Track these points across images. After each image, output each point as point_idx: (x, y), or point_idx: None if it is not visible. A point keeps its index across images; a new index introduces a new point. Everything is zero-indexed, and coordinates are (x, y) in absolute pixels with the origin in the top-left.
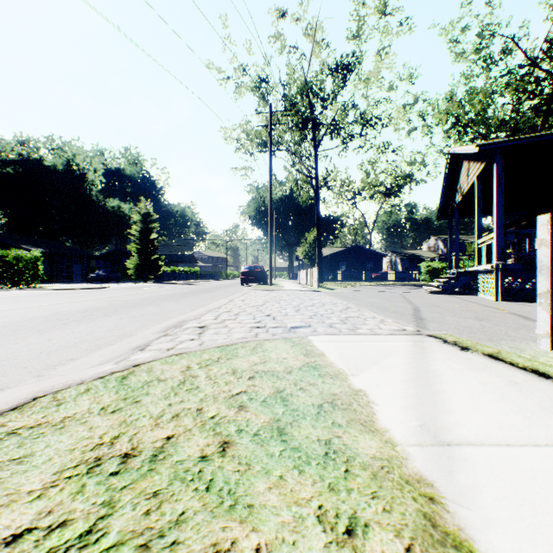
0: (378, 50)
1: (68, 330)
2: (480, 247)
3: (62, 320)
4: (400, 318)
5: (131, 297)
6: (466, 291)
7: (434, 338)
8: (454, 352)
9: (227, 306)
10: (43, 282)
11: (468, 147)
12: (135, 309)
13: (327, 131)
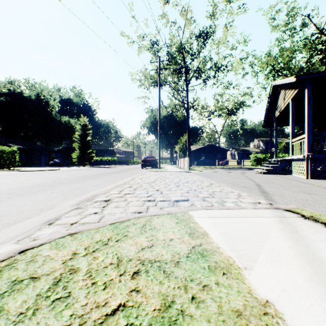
0: (226, 24)
1: (6, 203)
2: (294, 144)
3: (9, 193)
4: (250, 192)
5: (70, 176)
6: (282, 172)
7: (292, 212)
8: (323, 230)
9: (130, 182)
10: (22, 166)
11: (288, 78)
12: (66, 185)
13: (194, 75)
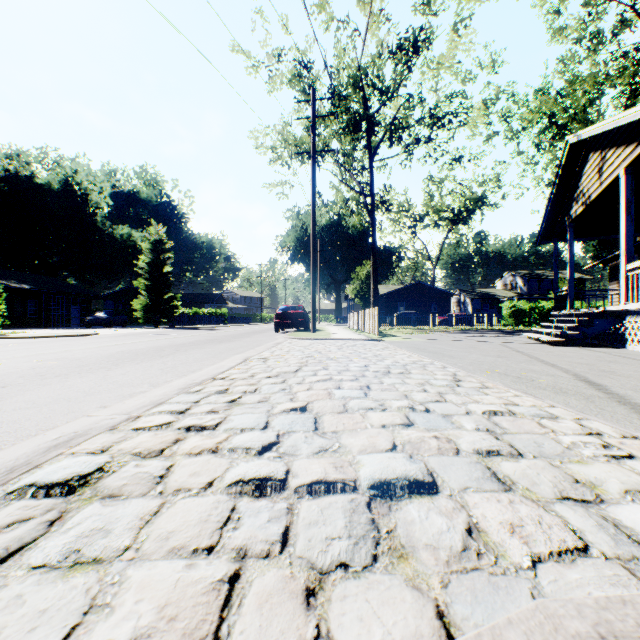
0: (455, 23)
1: None
2: (634, 274)
3: None
4: (609, 415)
5: (96, 352)
6: (595, 341)
7: None
8: None
9: (231, 373)
10: (29, 327)
11: (632, 110)
12: (43, 383)
13: (386, 137)
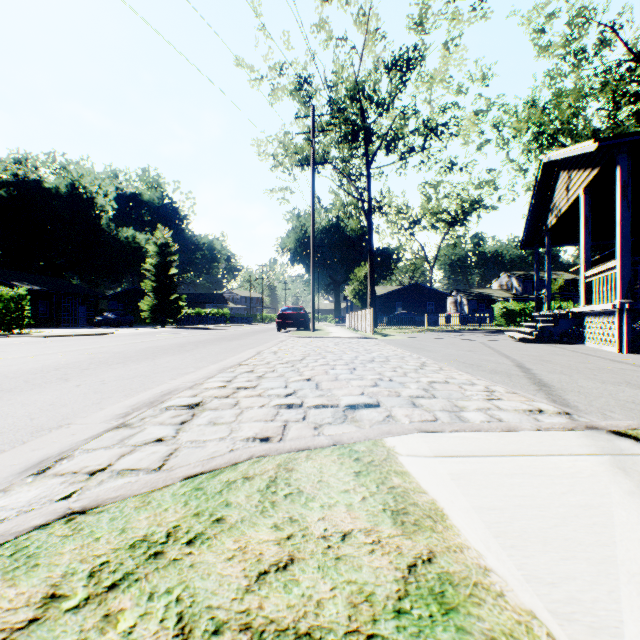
0: (446, 42)
1: None
2: (590, 281)
3: None
4: (512, 383)
5: (128, 347)
6: (564, 339)
7: (635, 441)
8: None
9: (251, 361)
10: (40, 327)
11: (580, 145)
12: (115, 367)
13: (382, 145)
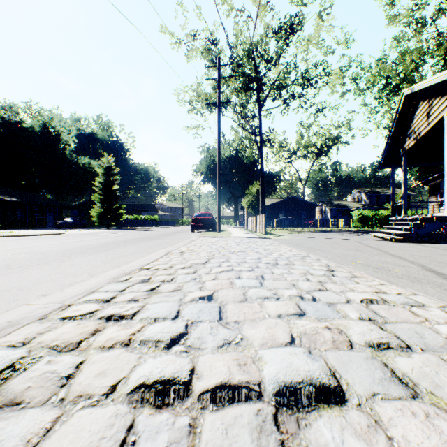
0: (320, 11)
1: None
2: None
3: None
4: None
5: (57, 247)
6: (423, 238)
7: None
8: None
9: (155, 264)
10: (18, 229)
11: None
12: (5, 273)
13: (270, 93)
